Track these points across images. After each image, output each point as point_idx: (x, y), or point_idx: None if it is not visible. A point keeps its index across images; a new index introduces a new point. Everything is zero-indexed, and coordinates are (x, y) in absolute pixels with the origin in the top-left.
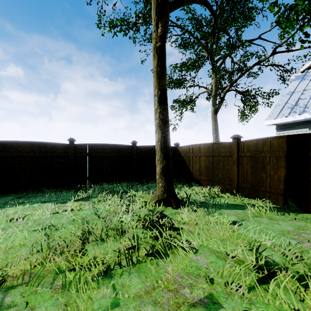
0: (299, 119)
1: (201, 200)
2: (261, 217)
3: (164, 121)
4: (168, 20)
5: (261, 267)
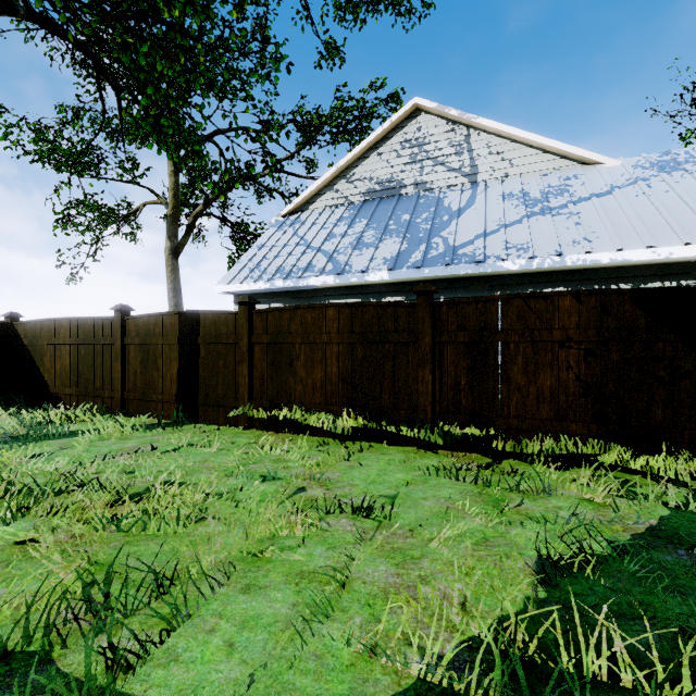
0: (254, 289)
1: (19, 433)
2: (109, 439)
3: None
4: None
5: None
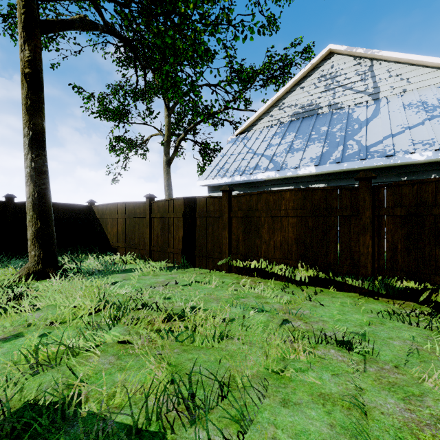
0: (221, 183)
1: (100, 269)
2: (148, 275)
3: (39, 171)
4: (41, 45)
5: (96, 308)
